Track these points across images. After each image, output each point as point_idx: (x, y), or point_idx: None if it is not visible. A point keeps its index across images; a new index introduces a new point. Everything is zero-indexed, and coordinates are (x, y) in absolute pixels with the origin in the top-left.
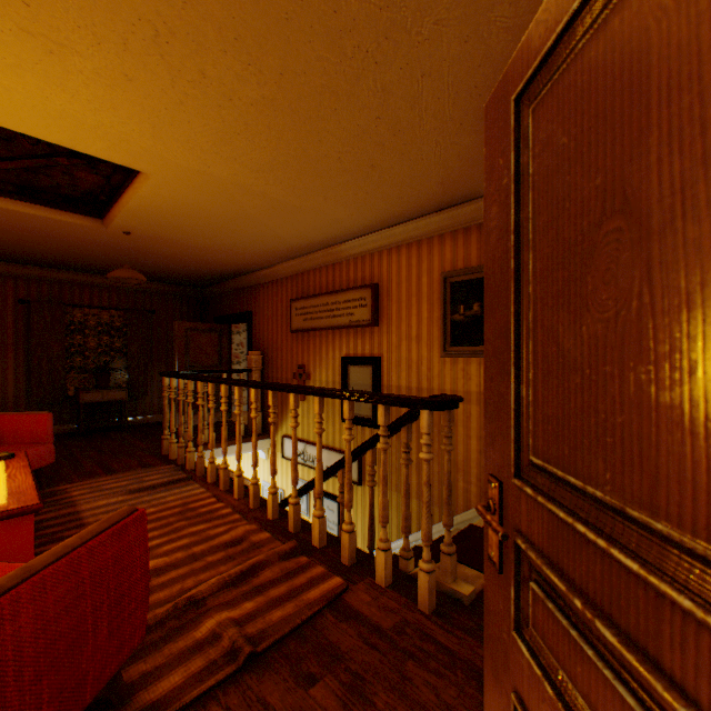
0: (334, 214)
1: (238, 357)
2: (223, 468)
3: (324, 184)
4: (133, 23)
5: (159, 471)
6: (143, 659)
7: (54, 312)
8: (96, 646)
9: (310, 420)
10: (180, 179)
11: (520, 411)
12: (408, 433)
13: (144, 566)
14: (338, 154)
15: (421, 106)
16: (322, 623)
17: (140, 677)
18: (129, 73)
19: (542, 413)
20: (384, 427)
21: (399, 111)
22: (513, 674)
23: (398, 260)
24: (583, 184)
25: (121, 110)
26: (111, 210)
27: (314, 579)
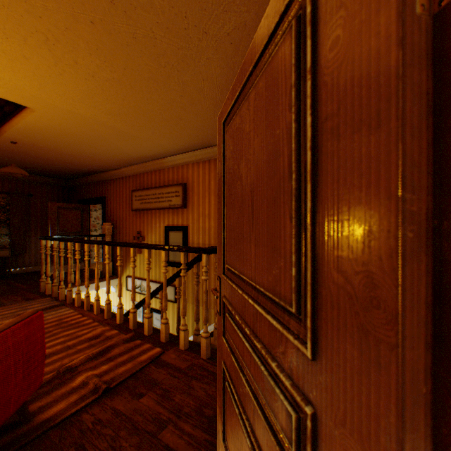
0: (159, 142)
1: (95, 226)
2: (86, 296)
3: (152, 125)
4: (32, 32)
5: (39, 302)
6: (39, 400)
7: None
8: (16, 383)
9: (145, 265)
10: (57, 114)
11: (225, 248)
12: (198, 267)
13: (43, 342)
14: (160, 111)
15: (204, 93)
16: (148, 370)
17: (38, 408)
18: (26, 55)
19: (228, 247)
20: (184, 264)
21: (193, 94)
22: (223, 354)
23: (198, 170)
24: (235, 166)
25: (18, 73)
26: (2, 127)
27: (145, 350)
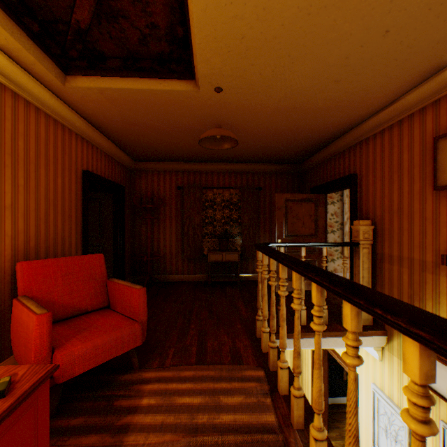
0: None
1: (331, 226)
2: None
3: None
4: None
5: (241, 385)
6: None
7: (195, 194)
8: None
9: None
10: None
11: None
12: None
13: None
14: None
15: None
16: None
17: None
18: None
19: None
20: None
21: None
22: None
23: None
24: None
25: None
26: (192, 52)
27: None
